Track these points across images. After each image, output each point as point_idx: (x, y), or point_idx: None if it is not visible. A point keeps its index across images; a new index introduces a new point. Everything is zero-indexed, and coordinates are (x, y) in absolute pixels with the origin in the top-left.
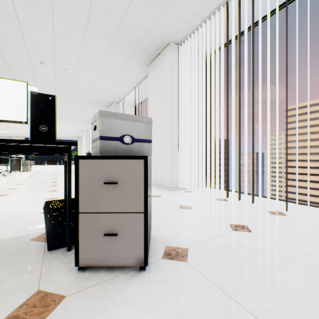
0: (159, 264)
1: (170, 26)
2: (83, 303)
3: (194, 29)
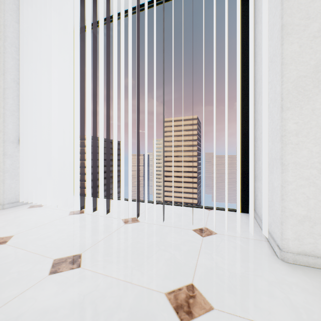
0: None
1: None
2: None
3: None
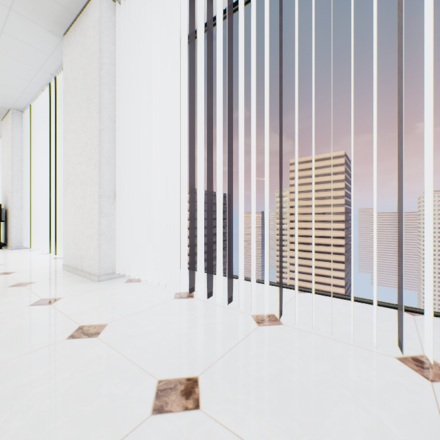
0: None
1: None
2: None
3: None
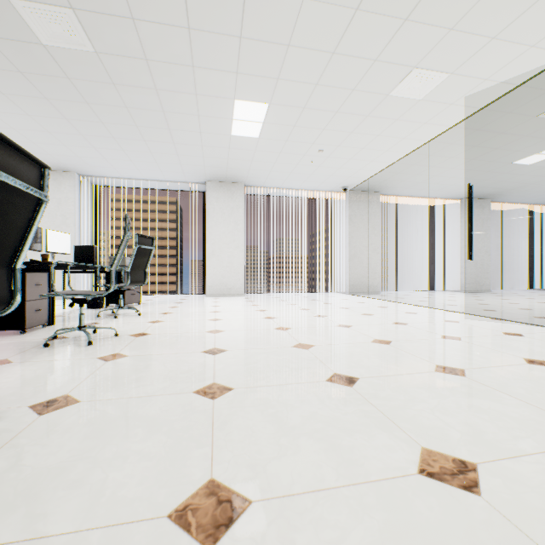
0: (141, 304)
1: (85, 169)
2: (137, 307)
3: (101, 176)
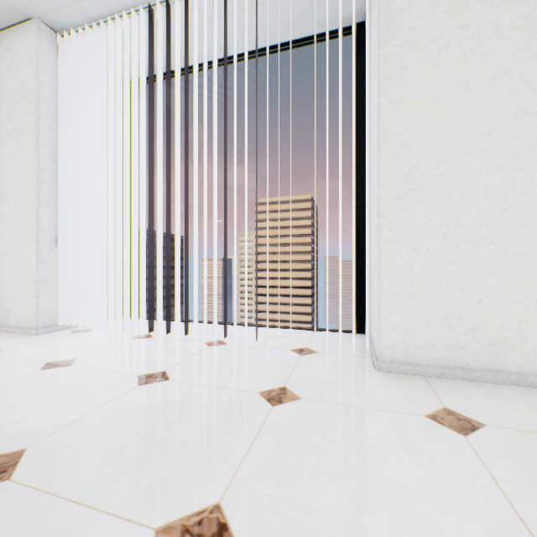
0: None
1: None
2: None
3: (91, 20)
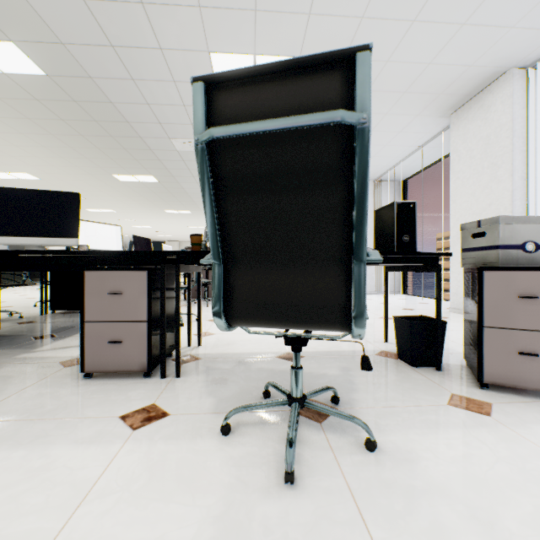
0: None
1: (516, 46)
2: (520, 411)
3: None
